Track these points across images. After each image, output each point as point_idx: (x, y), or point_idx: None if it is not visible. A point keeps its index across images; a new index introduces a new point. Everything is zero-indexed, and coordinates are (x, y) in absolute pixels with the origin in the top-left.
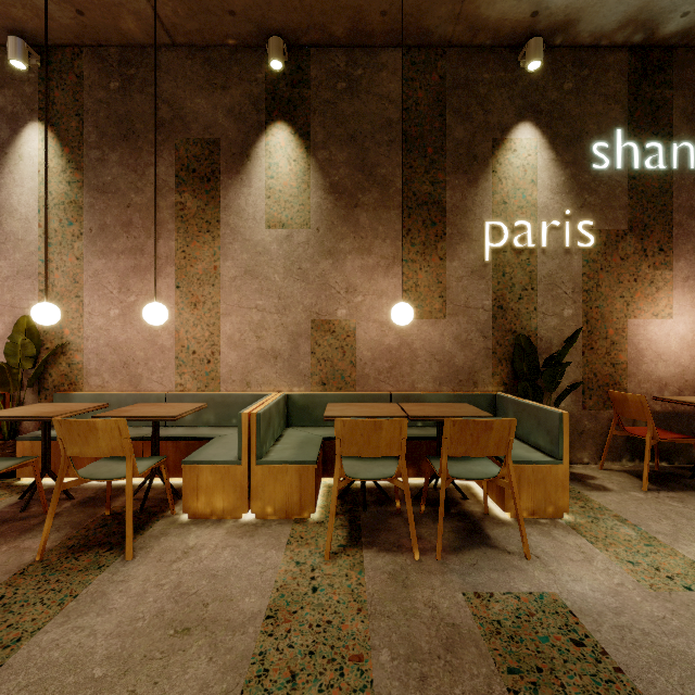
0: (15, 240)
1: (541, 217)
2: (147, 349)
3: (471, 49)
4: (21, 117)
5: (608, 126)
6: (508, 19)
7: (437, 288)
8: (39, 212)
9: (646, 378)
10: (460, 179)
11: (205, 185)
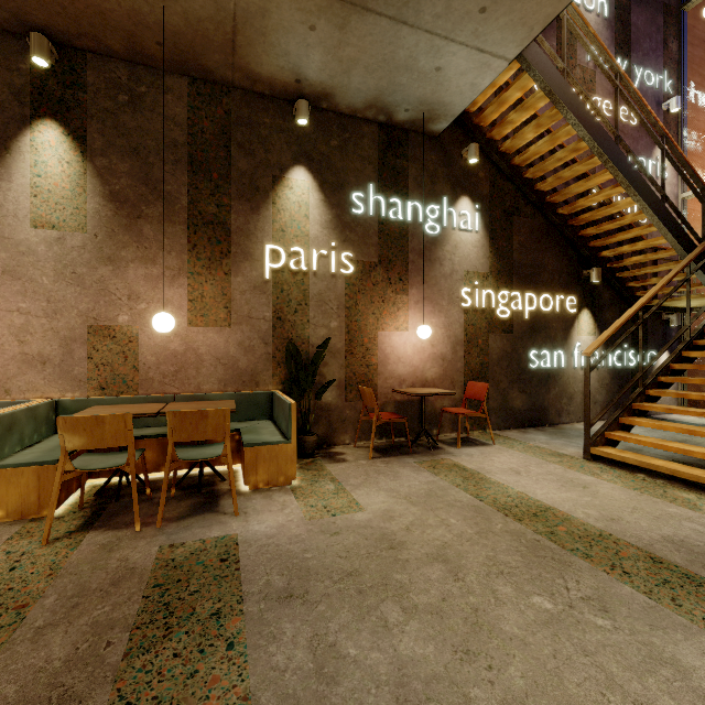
0: None
1: (313, 246)
2: None
3: (254, 94)
4: None
5: (364, 181)
6: (278, 79)
7: (222, 299)
8: None
9: (391, 376)
10: (244, 206)
11: None
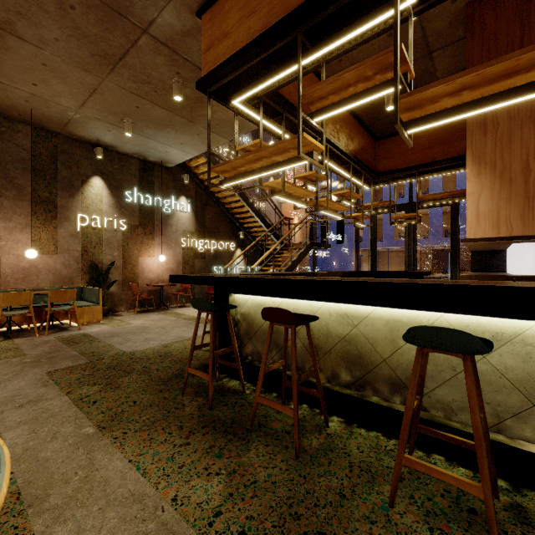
0: None
1: (104, 216)
2: None
3: (71, 138)
4: None
5: (132, 186)
6: (87, 137)
7: (52, 240)
8: None
9: (146, 278)
10: (65, 194)
11: None
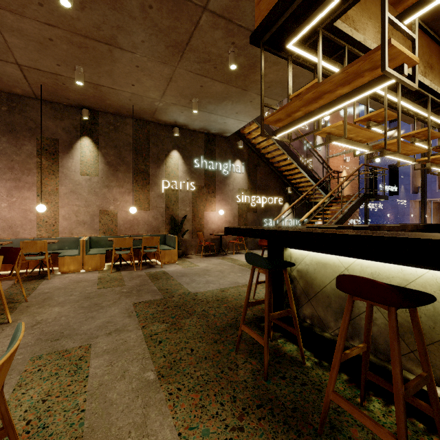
0: None
1: (180, 180)
2: (22, 220)
3: (158, 124)
4: None
5: (199, 155)
6: (168, 121)
7: (147, 200)
8: None
9: (209, 229)
10: (155, 165)
11: (52, 156)
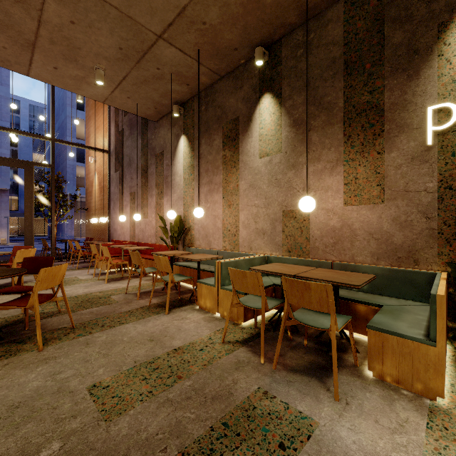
0: (178, 185)
1: None
2: (213, 228)
3: None
4: (179, 135)
5: None
6: None
7: (374, 178)
8: (183, 172)
9: None
10: (399, 78)
11: (233, 143)
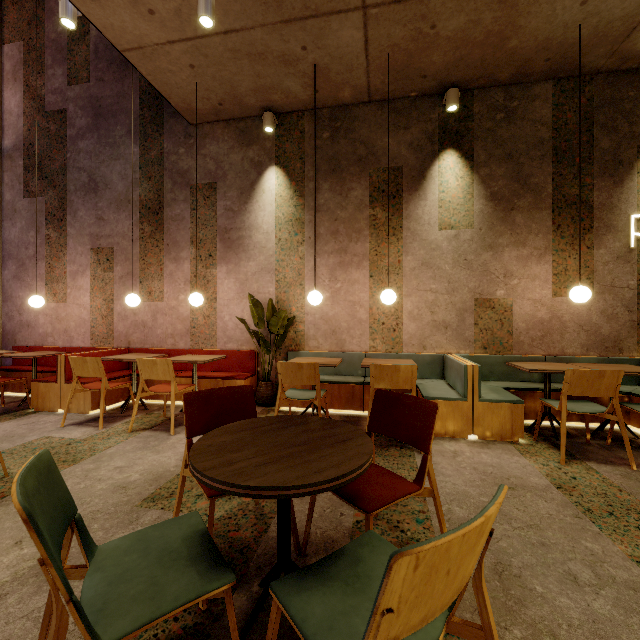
0: (260, 247)
1: None
2: (349, 321)
3: (617, 73)
4: (263, 164)
5: None
6: None
7: (584, 271)
8: (275, 227)
9: None
10: (606, 181)
11: (391, 201)
